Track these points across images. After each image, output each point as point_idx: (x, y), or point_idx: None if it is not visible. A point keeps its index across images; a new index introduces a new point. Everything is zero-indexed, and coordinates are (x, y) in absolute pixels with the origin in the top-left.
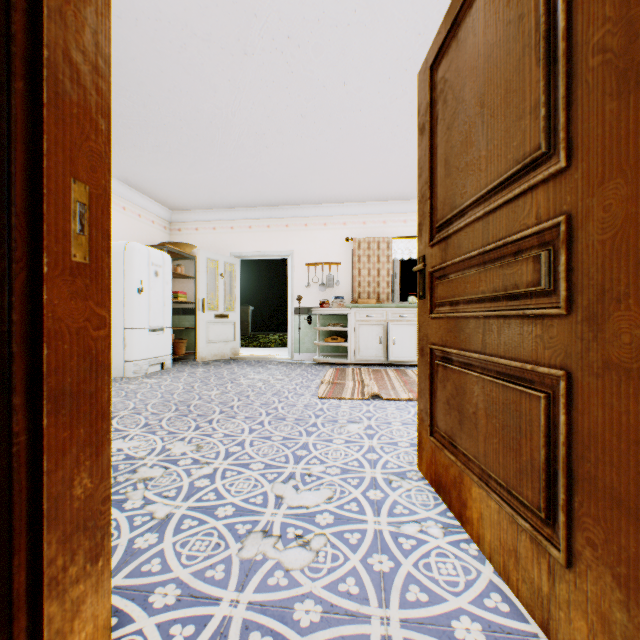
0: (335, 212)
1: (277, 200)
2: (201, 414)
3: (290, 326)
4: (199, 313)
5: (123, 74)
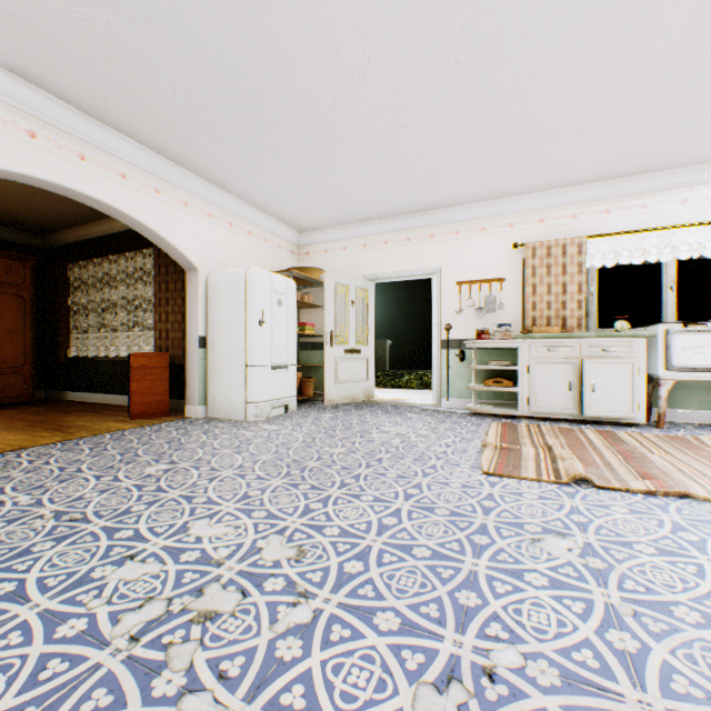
0: (497, 211)
1: (419, 204)
2: (315, 486)
3: (435, 363)
4: (326, 348)
5: (228, 52)
